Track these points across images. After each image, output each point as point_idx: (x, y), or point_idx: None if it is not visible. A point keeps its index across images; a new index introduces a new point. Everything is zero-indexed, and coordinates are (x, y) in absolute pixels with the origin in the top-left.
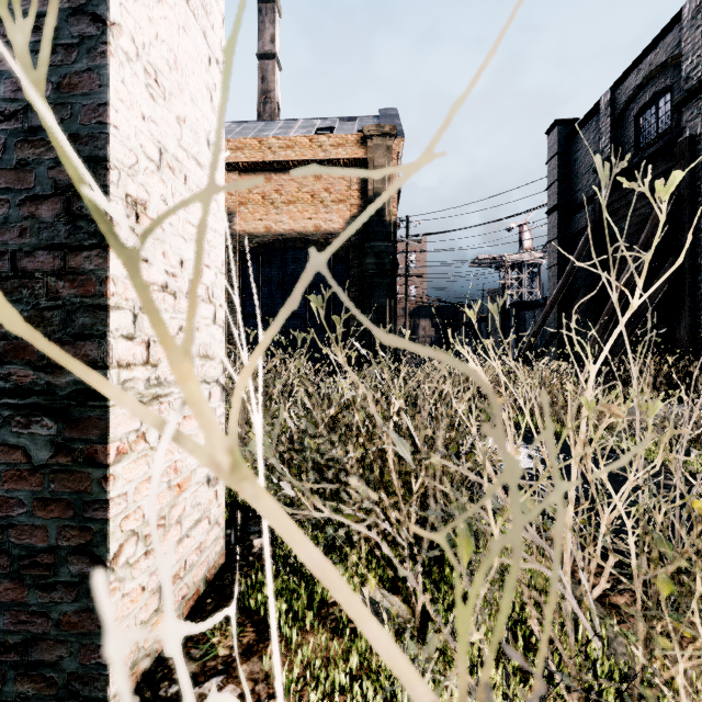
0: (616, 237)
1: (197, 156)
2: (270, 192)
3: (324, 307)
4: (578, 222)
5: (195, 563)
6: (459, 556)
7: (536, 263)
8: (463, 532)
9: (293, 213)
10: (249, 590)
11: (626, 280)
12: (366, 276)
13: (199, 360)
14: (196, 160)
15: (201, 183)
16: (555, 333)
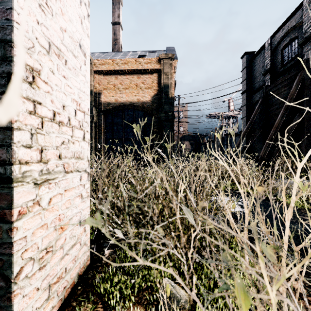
0: (273, 104)
1: (73, 51)
2: (117, 84)
3: (140, 131)
4: (255, 97)
5: (72, 267)
6: (238, 305)
7: (236, 116)
8: (240, 286)
9: (127, 93)
10: (101, 282)
11: (278, 123)
12: (160, 122)
13: (74, 159)
14: (73, 53)
15: (75, 66)
16: (245, 147)
